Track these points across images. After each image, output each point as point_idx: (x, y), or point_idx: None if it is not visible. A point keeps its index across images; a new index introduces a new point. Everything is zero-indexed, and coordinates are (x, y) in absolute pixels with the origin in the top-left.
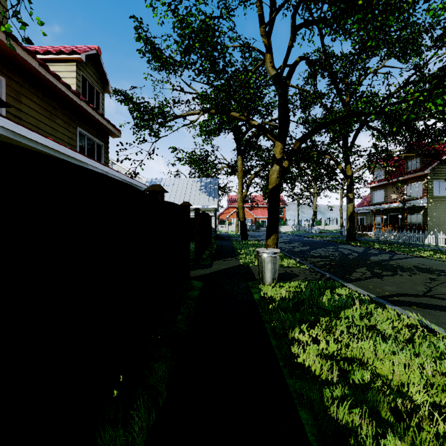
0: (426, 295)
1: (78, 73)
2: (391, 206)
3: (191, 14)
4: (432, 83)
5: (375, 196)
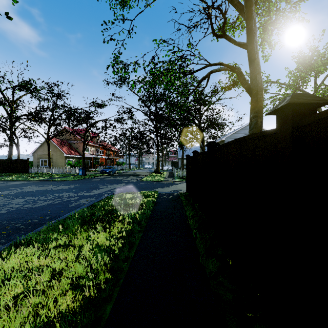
0: None
1: None
2: None
3: None
4: None
5: None
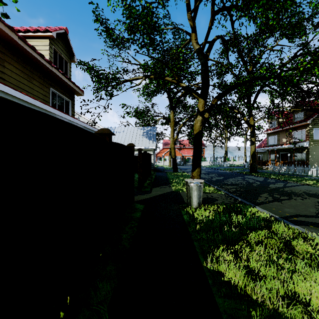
0: (318, 216)
1: (50, 47)
2: (283, 147)
3: None
4: (316, 55)
5: (271, 140)
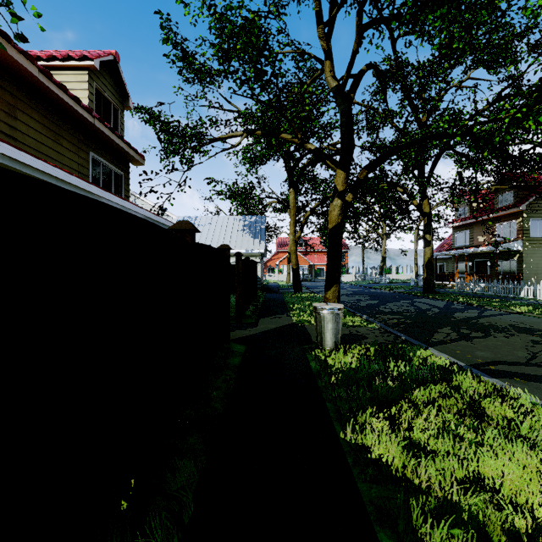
0: (530, 363)
1: (90, 84)
2: (479, 250)
3: (231, 6)
4: (532, 97)
5: (458, 238)
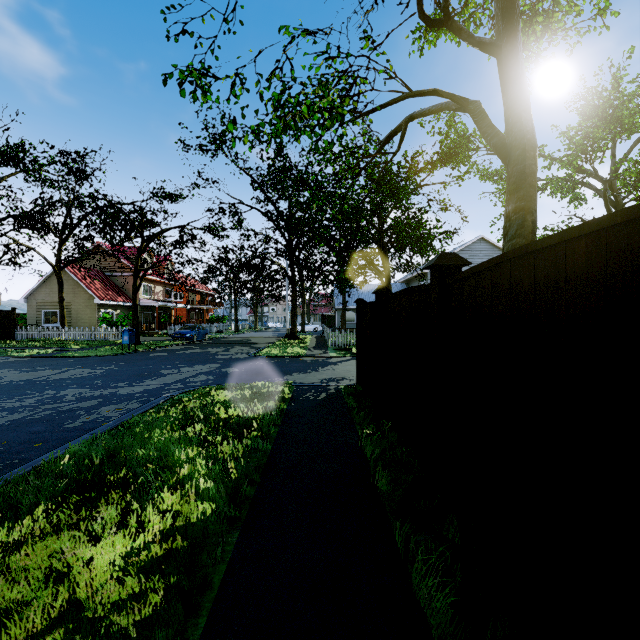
0: None
1: None
2: None
3: None
4: None
5: None
